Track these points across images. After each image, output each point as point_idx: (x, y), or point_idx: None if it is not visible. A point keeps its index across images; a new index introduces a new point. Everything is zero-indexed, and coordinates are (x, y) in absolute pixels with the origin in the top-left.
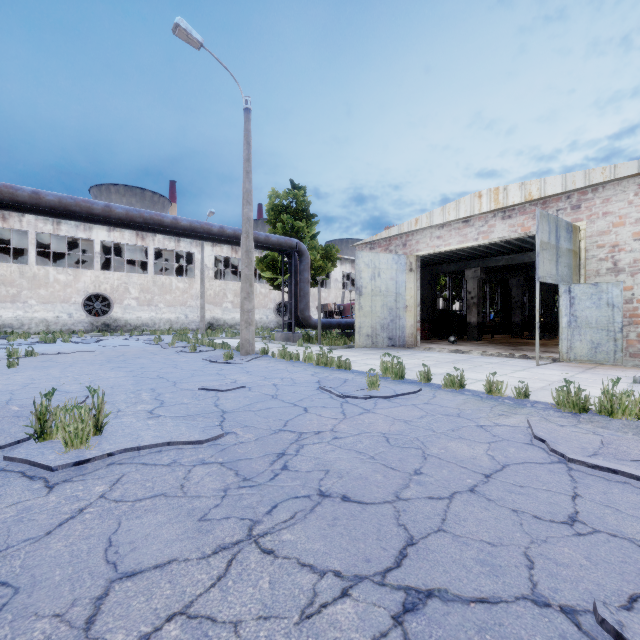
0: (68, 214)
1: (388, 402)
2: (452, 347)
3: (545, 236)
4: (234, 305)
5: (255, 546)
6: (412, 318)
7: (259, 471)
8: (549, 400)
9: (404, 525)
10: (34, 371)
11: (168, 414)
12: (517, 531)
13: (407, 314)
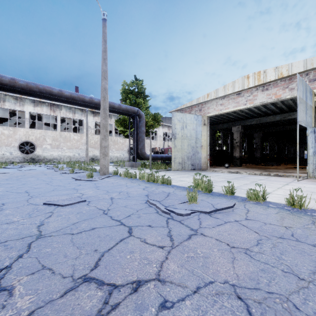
0: None
1: (211, 218)
2: (228, 170)
3: (301, 94)
4: None
5: None
6: (205, 153)
7: None
8: None
9: None
10: None
11: None
12: None
13: (202, 150)
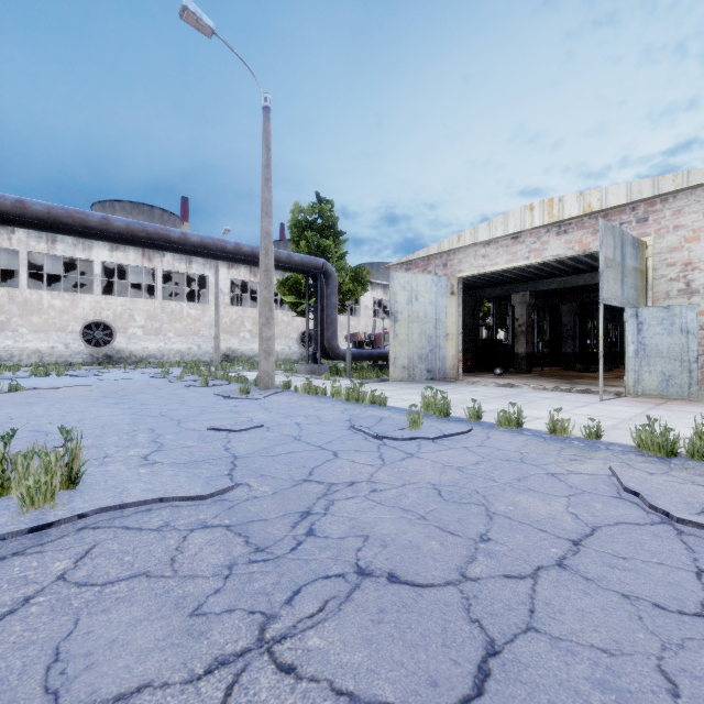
0: (59, 227)
1: (434, 444)
2: (499, 380)
3: (610, 252)
4: (253, 334)
5: (268, 659)
6: (454, 348)
7: (277, 538)
8: (625, 441)
9: (478, 621)
10: (14, 408)
11: (166, 460)
12: (638, 630)
13: (448, 343)
